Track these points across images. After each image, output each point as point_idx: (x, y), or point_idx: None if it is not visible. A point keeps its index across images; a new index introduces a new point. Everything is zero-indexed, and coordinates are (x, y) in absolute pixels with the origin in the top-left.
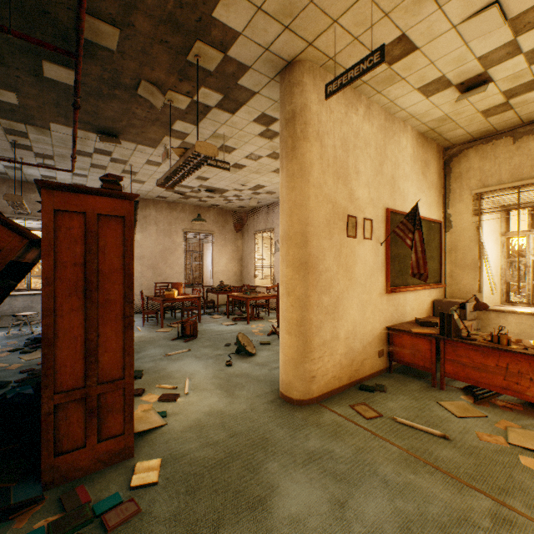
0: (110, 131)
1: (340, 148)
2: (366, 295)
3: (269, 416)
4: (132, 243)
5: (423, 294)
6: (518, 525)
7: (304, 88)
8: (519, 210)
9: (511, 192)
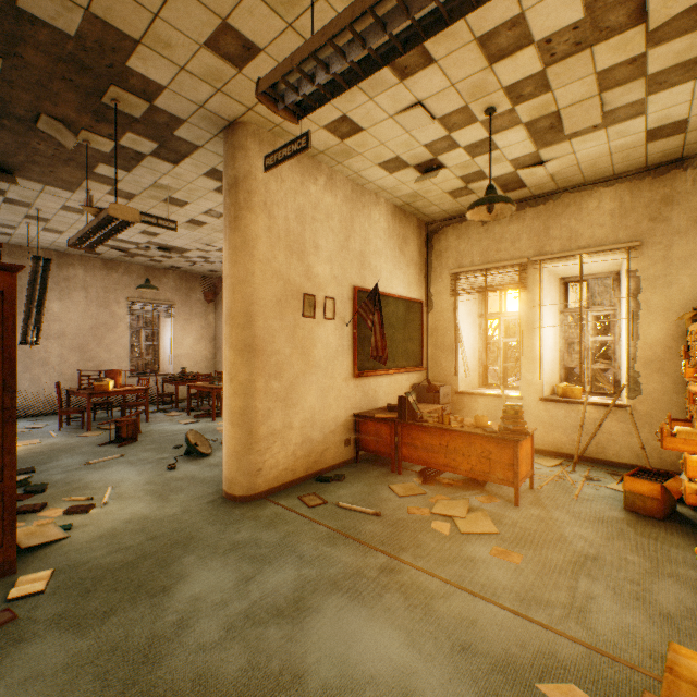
0: (0, 165)
1: (295, 220)
2: (328, 380)
3: (203, 516)
4: (15, 322)
5: (401, 378)
6: (399, 571)
7: (248, 154)
8: (486, 293)
9: (482, 274)
